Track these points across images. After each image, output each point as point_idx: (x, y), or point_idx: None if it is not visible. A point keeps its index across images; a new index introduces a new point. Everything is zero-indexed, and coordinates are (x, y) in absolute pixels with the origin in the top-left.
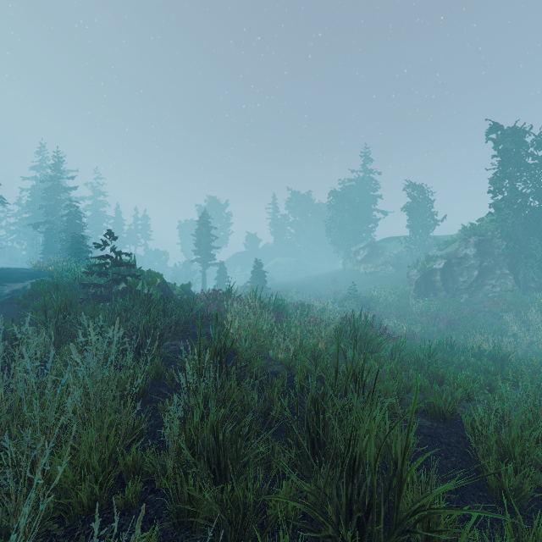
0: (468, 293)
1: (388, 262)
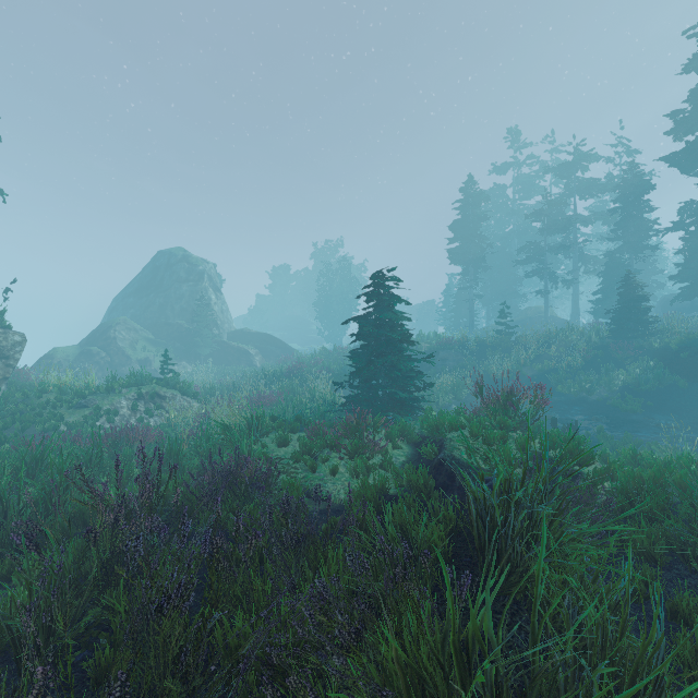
0: None
1: None
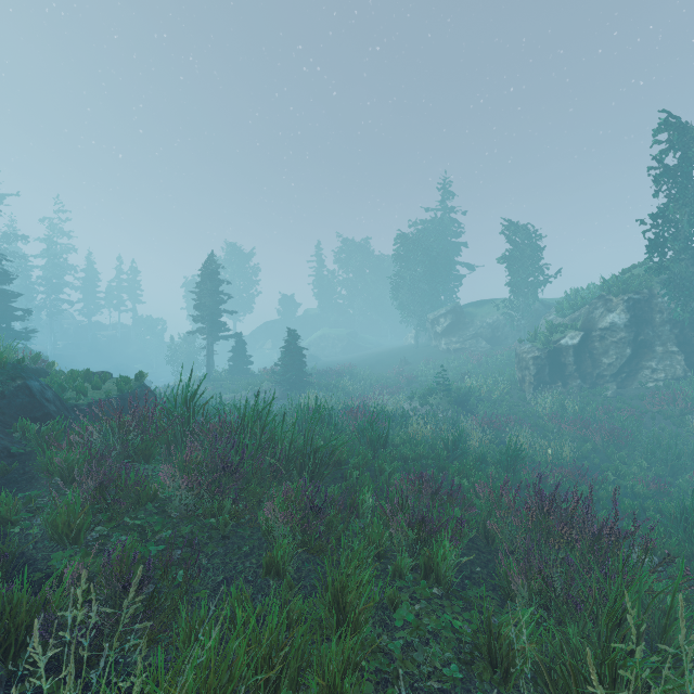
0: (616, 382)
1: (479, 335)
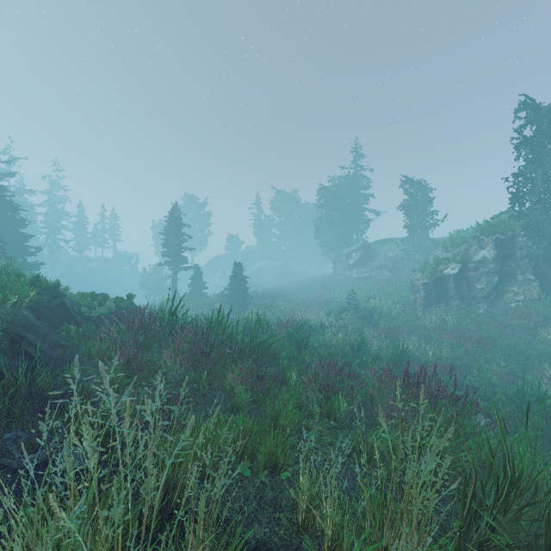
0: (486, 302)
1: (383, 266)
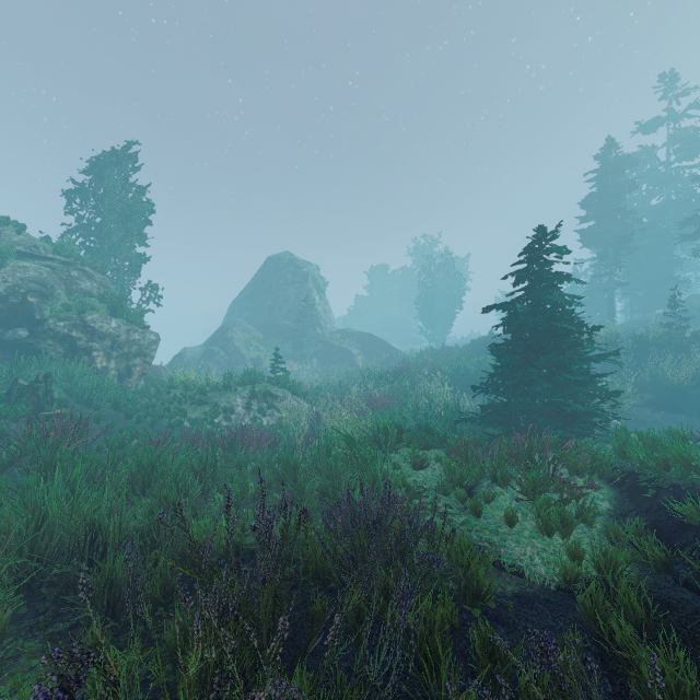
0: None
1: None
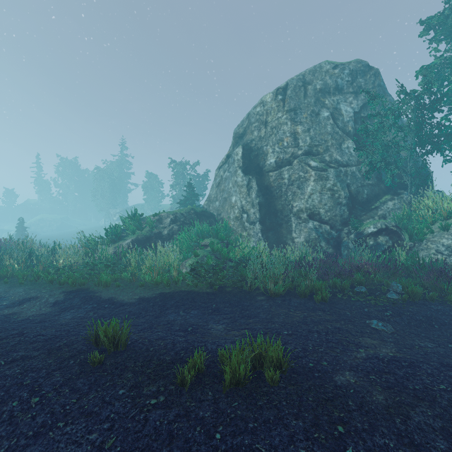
0: None
1: None
